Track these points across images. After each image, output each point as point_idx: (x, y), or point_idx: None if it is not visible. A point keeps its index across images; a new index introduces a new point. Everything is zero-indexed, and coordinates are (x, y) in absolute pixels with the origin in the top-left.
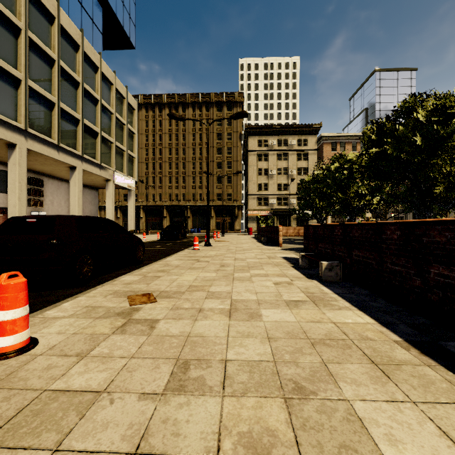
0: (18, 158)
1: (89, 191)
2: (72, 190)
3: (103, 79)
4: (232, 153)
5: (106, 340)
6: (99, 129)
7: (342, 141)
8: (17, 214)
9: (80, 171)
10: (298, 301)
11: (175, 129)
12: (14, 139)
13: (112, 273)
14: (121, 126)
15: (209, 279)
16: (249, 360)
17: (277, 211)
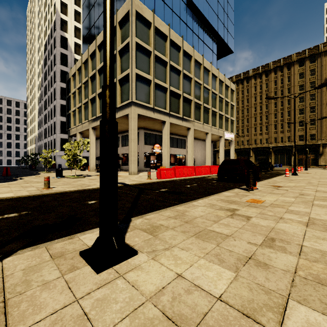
0: (191, 133)
1: None
2: (206, 145)
3: (219, 82)
4: (315, 98)
5: (275, 190)
6: (218, 110)
7: None
8: (191, 157)
9: (210, 135)
10: None
11: (259, 92)
12: (190, 126)
13: None
14: (227, 104)
15: (303, 185)
16: (322, 196)
17: None
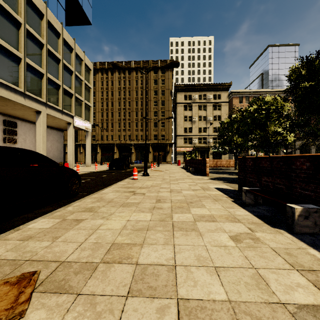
0: None
1: (56, 132)
2: (37, 130)
3: (64, 44)
4: (165, 105)
5: None
6: (61, 83)
7: (247, 96)
8: None
9: (44, 115)
10: (316, 309)
11: (123, 87)
12: None
13: (32, 212)
14: (80, 82)
15: (141, 226)
16: None
17: (198, 148)
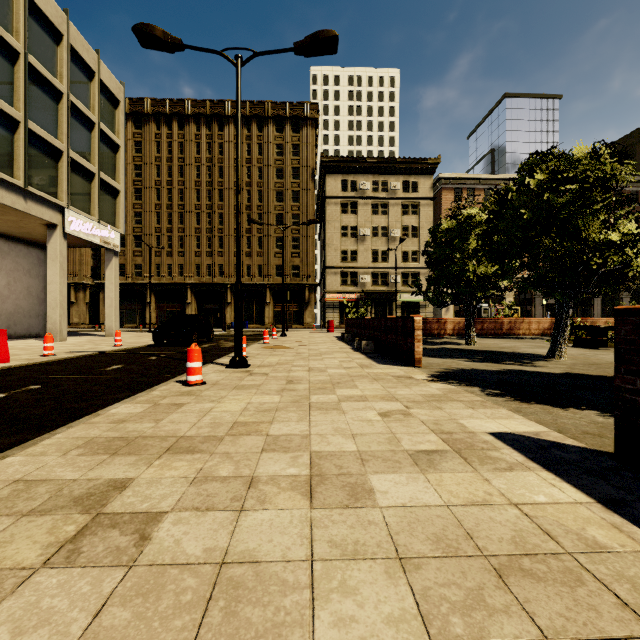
0: None
1: (24, 250)
2: None
3: (35, 16)
4: (300, 200)
5: None
6: (22, 115)
7: (470, 187)
8: None
9: None
10: None
11: (206, 157)
12: None
13: None
14: (87, 125)
15: None
16: None
17: (372, 294)
